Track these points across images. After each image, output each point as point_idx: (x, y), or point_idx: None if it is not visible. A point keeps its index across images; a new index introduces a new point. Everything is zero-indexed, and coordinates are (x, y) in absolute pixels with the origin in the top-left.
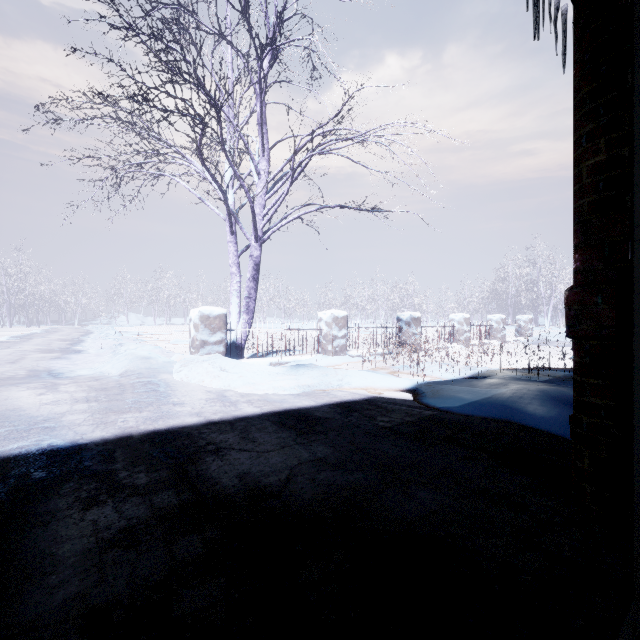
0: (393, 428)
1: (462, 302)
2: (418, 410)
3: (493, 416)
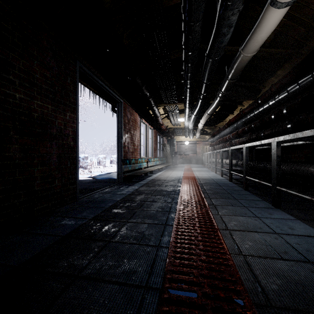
0: (87, 182)
1: (103, 149)
2: (92, 180)
3: (109, 179)
